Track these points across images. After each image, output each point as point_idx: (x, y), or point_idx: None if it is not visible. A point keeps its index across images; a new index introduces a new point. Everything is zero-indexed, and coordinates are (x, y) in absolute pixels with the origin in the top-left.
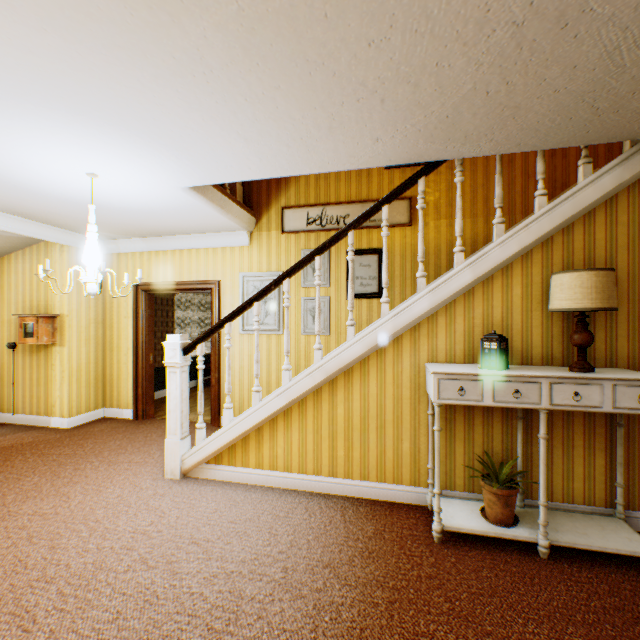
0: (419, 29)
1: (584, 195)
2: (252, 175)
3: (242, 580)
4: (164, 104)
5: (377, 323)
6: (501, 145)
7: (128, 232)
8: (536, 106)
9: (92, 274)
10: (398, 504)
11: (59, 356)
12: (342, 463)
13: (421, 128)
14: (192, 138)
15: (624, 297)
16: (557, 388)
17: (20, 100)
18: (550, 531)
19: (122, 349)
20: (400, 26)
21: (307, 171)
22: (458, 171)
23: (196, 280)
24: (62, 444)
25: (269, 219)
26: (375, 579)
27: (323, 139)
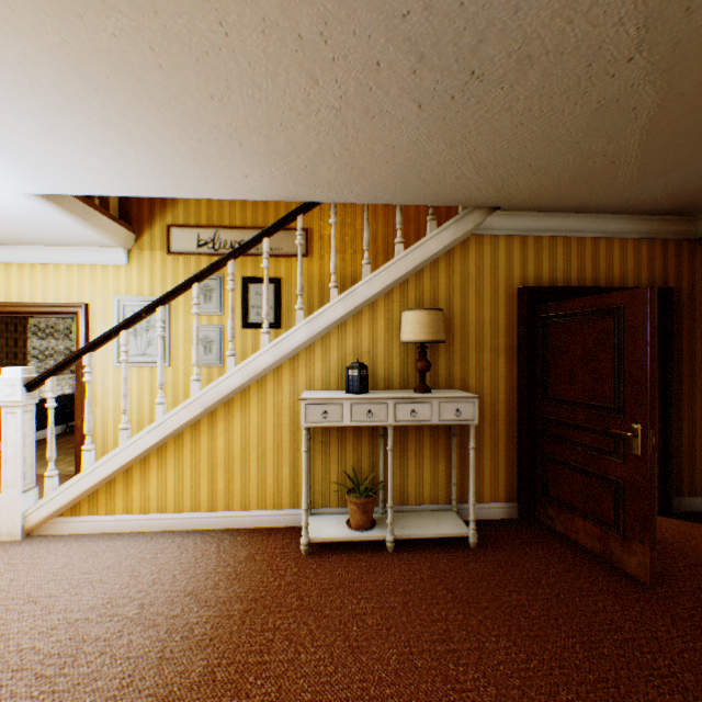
0: (255, 95)
1: (430, 246)
2: (116, 191)
3: (88, 625)
4: None
5: (257, 353)
6: (363, 196)
7: None
8: (378, 170)
9: None
10: (278, 528)
11: None
12: (223, 496)
13: (286, 172)
14: (29, 144)
15: (459, 332)
16: (400, 407)
17: None
18: (399, 528)
19: None
20: (237, 89)
21: (181, 195)
22: (333, 213)
23: (55, 302)
24: None
25: (153, 237)
26: (237, 595)
27: (190, 168)
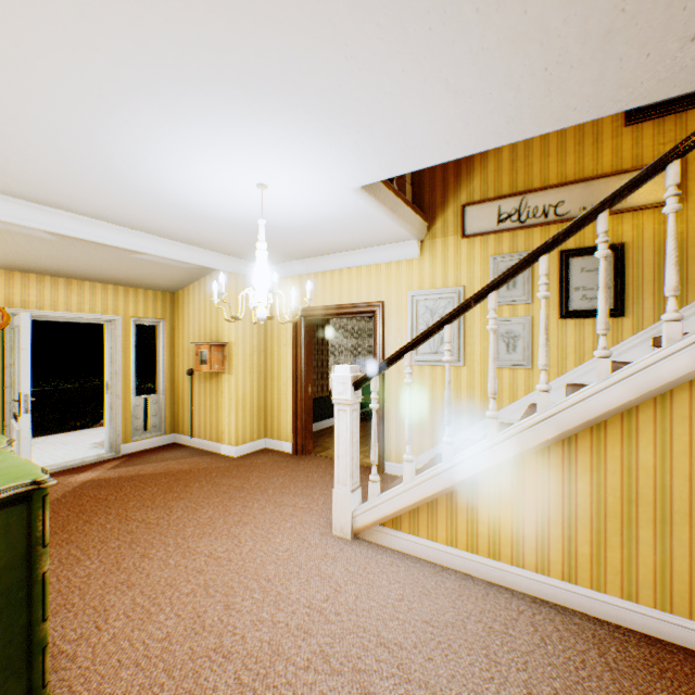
0: None
1: None
2: (446, 154)
3: None
4: (355, 55)
5: (657, 354)
6: None
7: (288, 254)
8: None
9: (261, 297)
10: None
11: (227, 384)
12: (585, 565)
13: None
14: (380, 107)
15: None
16: None
17: (199, 95)
18: None
19: (281, 378)
20: None
21: (532, 131)
22: None
23: (357, 302)
24: (231, 474)
25: (444, 222)
26: None
27: (583, 61)
